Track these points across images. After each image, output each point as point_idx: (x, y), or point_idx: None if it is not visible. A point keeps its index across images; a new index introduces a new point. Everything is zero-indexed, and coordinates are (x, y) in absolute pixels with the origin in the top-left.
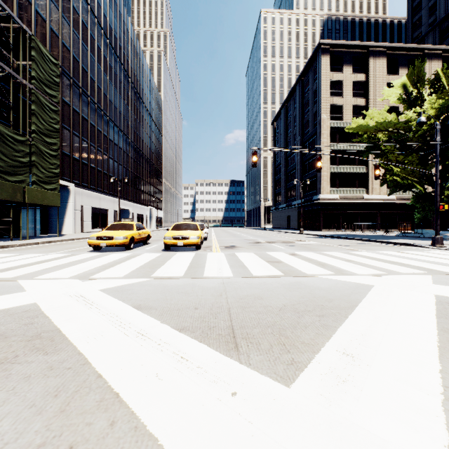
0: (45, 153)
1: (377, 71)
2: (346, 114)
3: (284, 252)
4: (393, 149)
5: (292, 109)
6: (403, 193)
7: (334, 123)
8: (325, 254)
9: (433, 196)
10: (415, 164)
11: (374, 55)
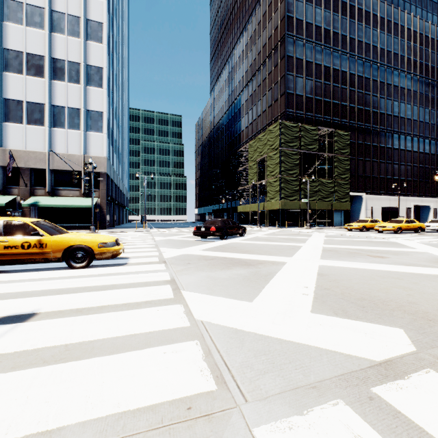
0: (341, 184)
1: None
2: None
3: None
4: None
5: None
6: None
7: None
8: None
9: None
10: None
11: None
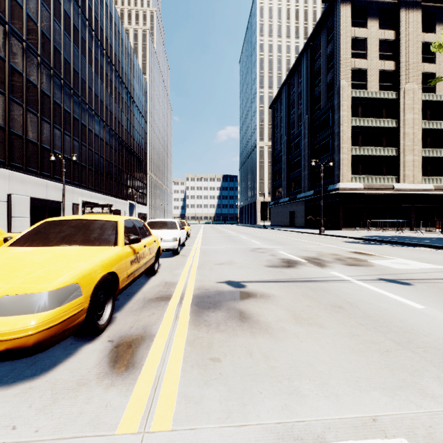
0: None
1: (410, 27)
2: (371, 80)
3: None
4: None
5: (296, 85)
6: (441, 182)
7: (357, 91)
8: None
9: None
10: None
11: (406, 6)
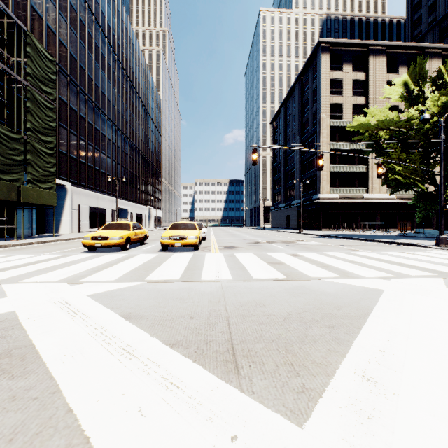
0: (40, 152)
1: (377, 70)
2: (346, 112)
3: (285, 252)
4: (395, 148)
5: (291, 108)
6: (403, 192)
7: (334, 122)
8: (328, 255)
9: (435, 195)
10: (418, 162)
11: (374, 54)
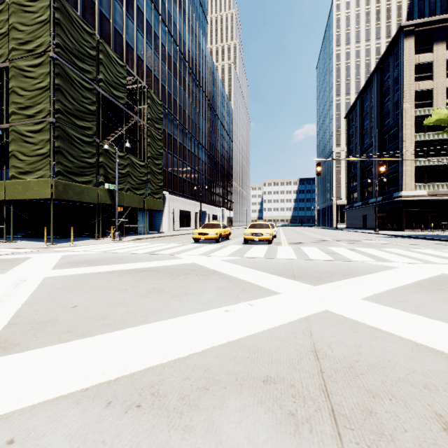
0: (155, 172)
1: None
2: (438, 98)
3: (344, 247)
4: None
5: (368, 100)
6: None
7: (421, 110)
8: (383, 250)
9: None
10: None
11: None
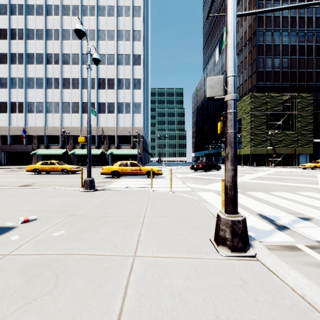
0: (304, 134)
1: None
2: None
3: None
4: None
5: None
6: None
7: None
8: None
9: None
10: None
11: None
